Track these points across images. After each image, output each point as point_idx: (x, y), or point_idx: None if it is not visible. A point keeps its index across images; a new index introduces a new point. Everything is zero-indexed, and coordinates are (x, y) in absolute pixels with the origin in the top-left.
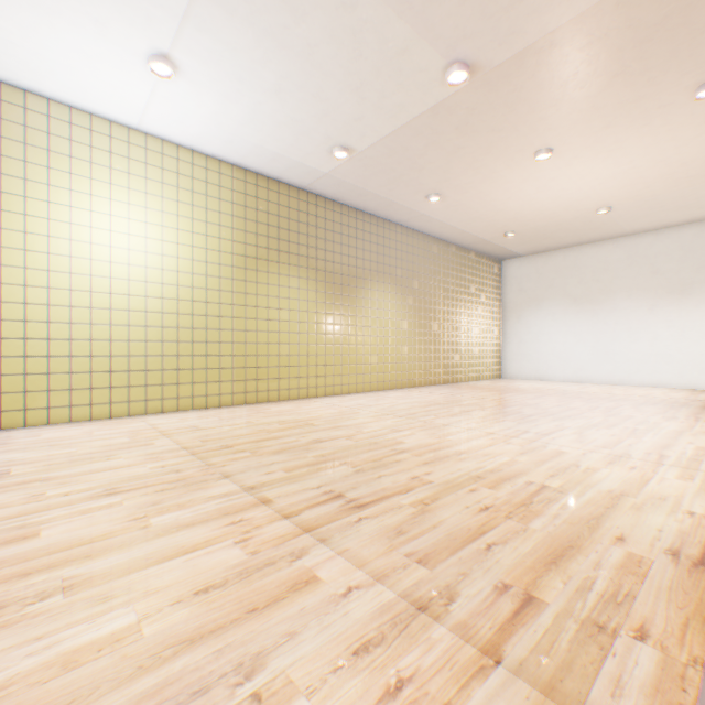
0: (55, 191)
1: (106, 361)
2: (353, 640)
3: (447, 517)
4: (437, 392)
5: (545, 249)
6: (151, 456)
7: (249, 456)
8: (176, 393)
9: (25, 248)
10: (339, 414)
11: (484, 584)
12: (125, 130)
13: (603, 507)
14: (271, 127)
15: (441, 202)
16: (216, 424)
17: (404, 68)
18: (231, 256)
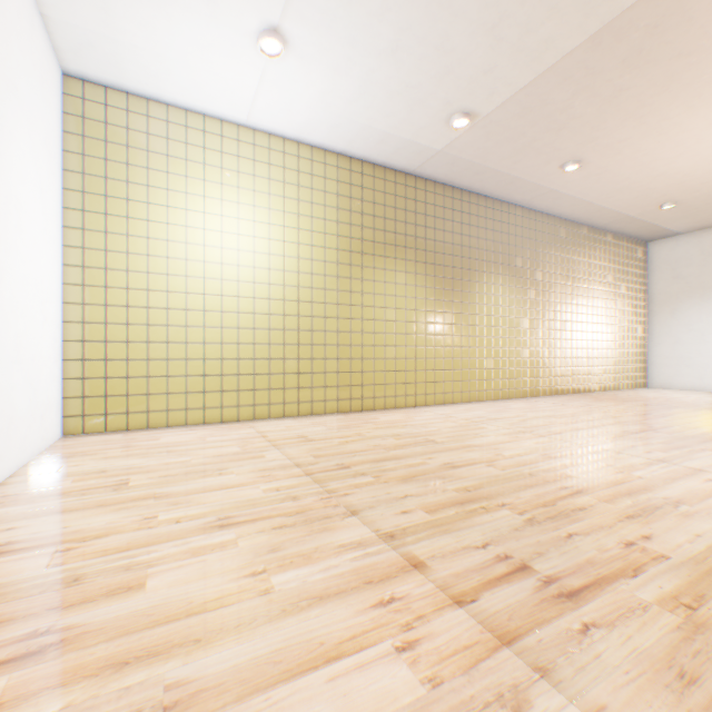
0: (173, 195)
1: (217, 365)
2: None
3: None
4: (571, 404)
5: None
6: (263, 473)
7: (372, 483)
8: (282, 398)
9: (148, 253)
10: (461, 429)
11: None
12: (234, 128)
13: None
14: (382, 100)
15: (579, 171)
16: (324, 435)
17: None
18: (336, 252)
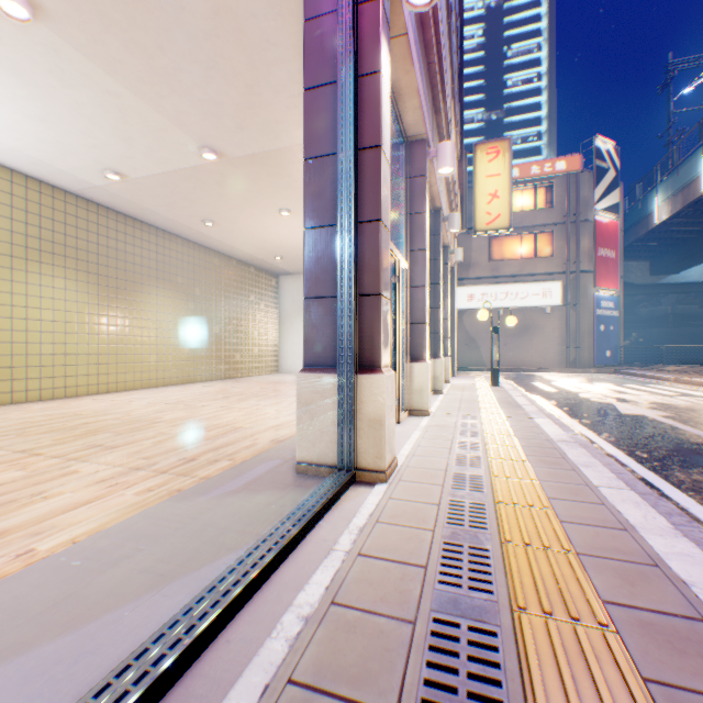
0: None
1: None
2: (100, 480)
3: (174, 444)
4: (218, 385)
5: None
6: None
7: (18, 437)
8: None
9: None
10: (114, 406)
11: (177, 459)
12: None
13: (265, 431)
14: (36, 140)
15: (219, 227)
16: None
17: (170, 140)
18: None
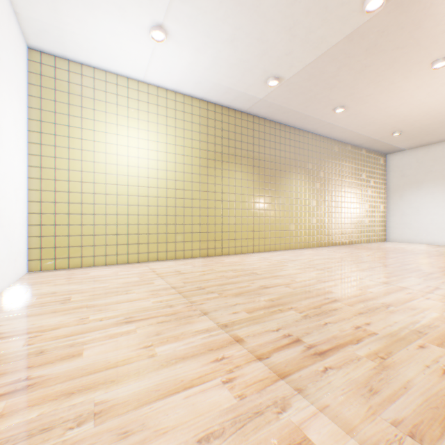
0: (97, 123)
1: (125, 228)
2: None
3: (412, 377)
4: (340, 251)
5: (425, 143)
6: (152, 292)
7: (217, 297)
8: (165, 248)
9: (82, 159)
10: (273, 266)
11: None
12: (135, 83)
13: None
14: (226, 68)
15: (344, 112)
16: (191, 270)
17: (329, 5)
18: (199, 159)
